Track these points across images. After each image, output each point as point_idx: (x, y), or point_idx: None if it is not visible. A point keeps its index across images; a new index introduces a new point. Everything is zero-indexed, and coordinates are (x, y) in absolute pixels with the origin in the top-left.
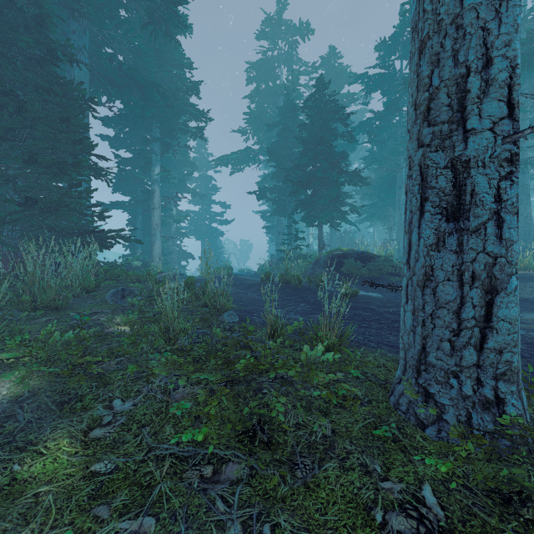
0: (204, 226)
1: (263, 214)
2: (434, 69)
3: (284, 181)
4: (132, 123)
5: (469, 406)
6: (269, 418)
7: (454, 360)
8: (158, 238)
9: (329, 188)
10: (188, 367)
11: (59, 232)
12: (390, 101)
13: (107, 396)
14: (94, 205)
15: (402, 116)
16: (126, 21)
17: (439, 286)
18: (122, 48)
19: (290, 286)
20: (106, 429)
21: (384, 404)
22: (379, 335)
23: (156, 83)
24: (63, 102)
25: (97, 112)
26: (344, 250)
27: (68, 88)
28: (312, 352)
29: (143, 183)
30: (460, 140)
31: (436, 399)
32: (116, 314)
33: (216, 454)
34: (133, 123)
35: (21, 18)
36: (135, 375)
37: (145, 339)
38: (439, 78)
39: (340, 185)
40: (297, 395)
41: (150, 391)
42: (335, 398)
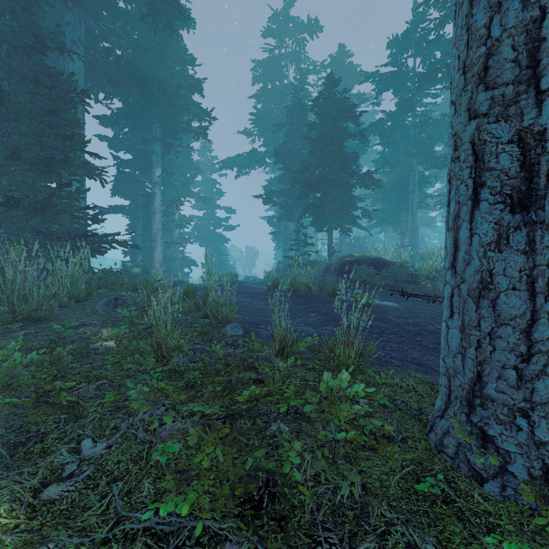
0: (209, 232)
1: (269, 219)
2: (493, 16)
3: (291, 184)
4: (131, 122)
5: (545, 456)
6: (280, 476)
7: (522, 393)
8: (159, 243)
9: (339, 190)
10: (180, 395)
11: (48, 236)
12: (403, 100)
13: (75, 435)
14: (87, 207)
15: (415, 116)
16: (124, 12)
17: (500, 297)
18: (120, 43)
19: (299, 295)
20: (65, 485)
21: (422, 443)
22: (401, 351)
23: (156, 79)
24: (52, 94)
25: (90, 106)
26: (356, 256)
27: (58, 80)
28: (335, 381)
29: (143, 187)
30: (532, 105)
31: (498, 443)
32: (106, 326)
33: (208, 528)
34: (132, 122)
35: (5, 2)
36: (115, 404)
37: (131, 358)
38: (500, 27)
39: (350, 188)
40: (316, 439)
41: (130, 428)
42: (362, 436)
